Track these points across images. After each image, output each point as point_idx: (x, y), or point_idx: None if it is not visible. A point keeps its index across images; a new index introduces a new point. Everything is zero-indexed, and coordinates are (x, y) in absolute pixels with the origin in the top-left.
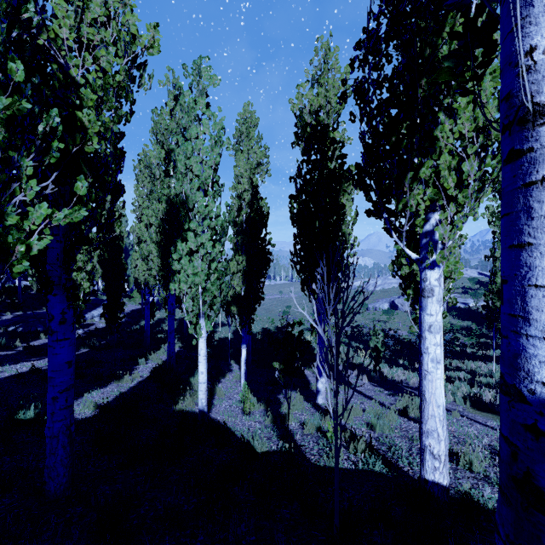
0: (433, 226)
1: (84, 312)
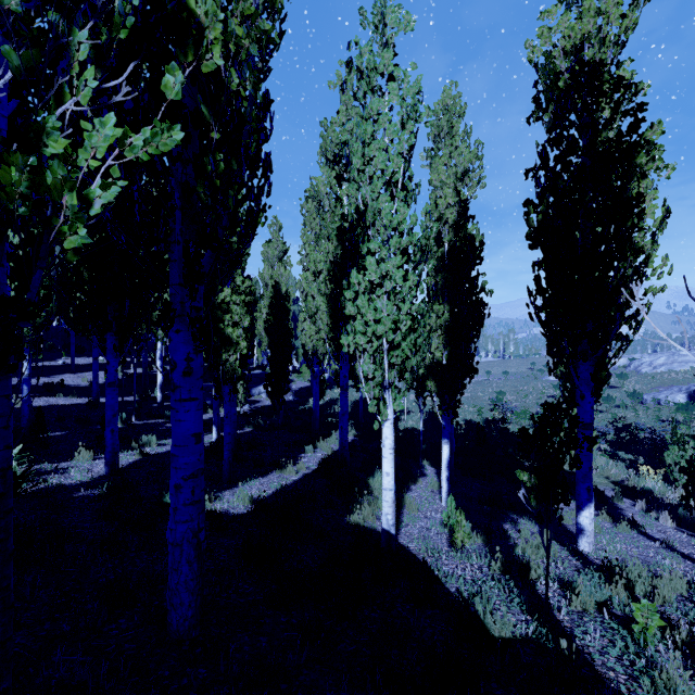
0: None
1: (251, 387)
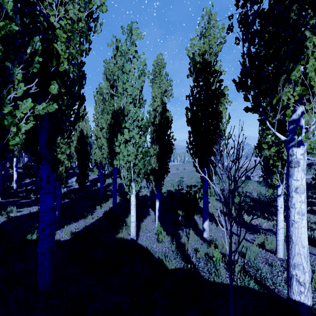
0: (299, 116)
1: (67, 179)
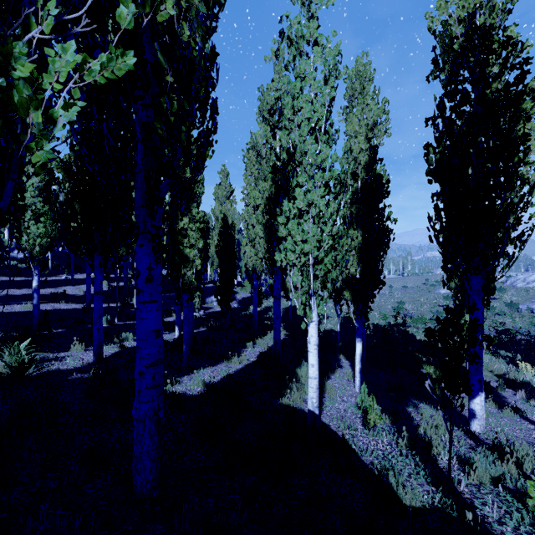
0: None
1: (206, 297)
